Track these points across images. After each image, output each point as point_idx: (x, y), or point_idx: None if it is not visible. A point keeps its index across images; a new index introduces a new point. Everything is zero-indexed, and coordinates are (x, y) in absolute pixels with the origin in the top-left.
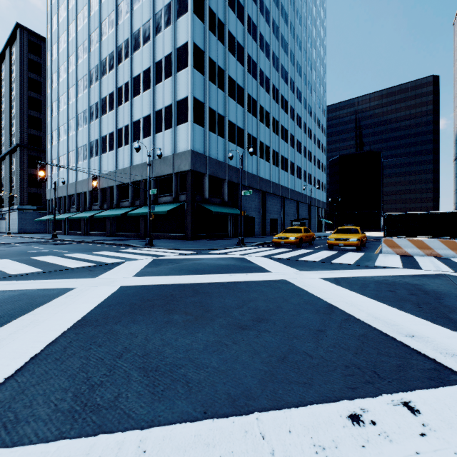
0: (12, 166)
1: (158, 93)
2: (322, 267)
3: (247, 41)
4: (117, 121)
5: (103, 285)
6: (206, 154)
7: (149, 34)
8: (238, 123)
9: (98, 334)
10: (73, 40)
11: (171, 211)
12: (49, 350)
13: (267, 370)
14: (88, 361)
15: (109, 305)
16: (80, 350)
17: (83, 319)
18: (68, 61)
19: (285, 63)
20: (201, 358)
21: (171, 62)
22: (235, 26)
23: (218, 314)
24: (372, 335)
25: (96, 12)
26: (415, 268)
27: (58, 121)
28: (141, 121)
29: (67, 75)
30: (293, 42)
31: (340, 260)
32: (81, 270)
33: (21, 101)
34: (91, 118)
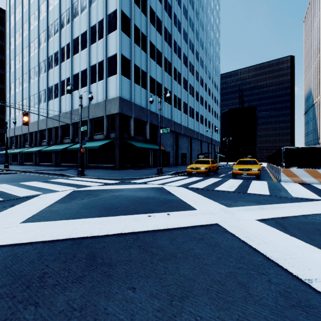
0: None
1: (93, 51)
2: (244, 199)
3: (164, 17)
4: (61, 75)
5: None
6: (132, 101)
7: (86, 4)
8: (157, 79)
9: None
10: (26, 11)
11: (104, 146)
12: None
13: None
14: None
15: None
16: None
17: None
18: (22, 28)
19: (192, 38)
20: None
21: (103, 26)
22: (155, 3)
23: None
24: None
25: None
26: None
27: (15, 75)
28: (79, 74)
29: (22, 38)
30: (198, 23)
31: (254, 190)
32: None
33: None
34: (40, 72)
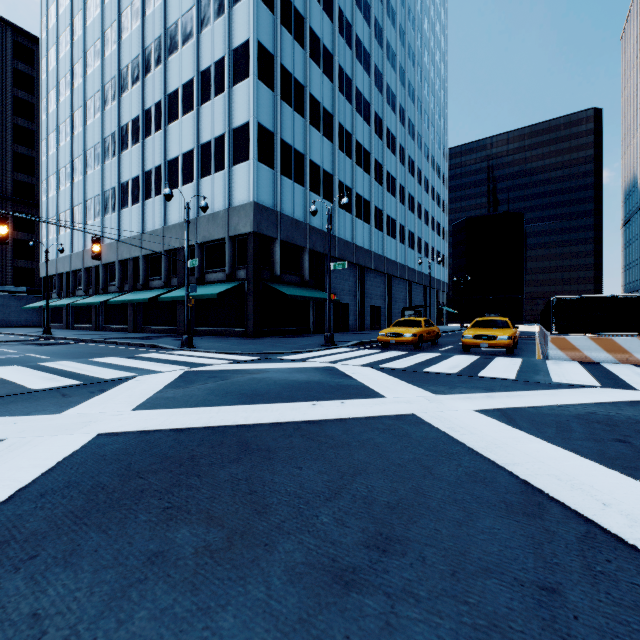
0: None
1: (205, 117)
2: (468, 385)
3: (338, 46)
4: (144, 160)
5: (61, 433)
6: (277, 209)
7: (192, 29)
8: (325, 166)
9: None
10: (79, 40)
11: (225, 293)
12: None
13: None
14: None
15: (41, 494)
16: None
17: None
18: (72, 72)
19: (392, 82)
20: None
21: (223, 70)
22: (320, 21)
23: (285, 522)
24: None
25: None
26: (623, 388)
27: (57, 160)
28: (179, 159)
29: (70, 92)
30: (404, 53)
31: (492, 371)
32: (45, 396)
33: (2, 131)
34: (105, 155)
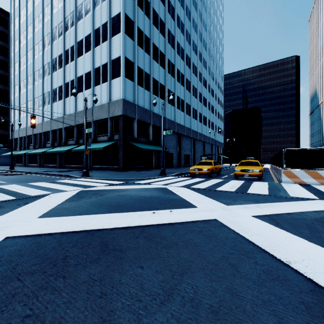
0: None
1: (97, 54)
2: (243, 199)
3: (167, 19)
4: (65, 77)
5: None
6: (135, 103)
7: (90, 7)
8: (161, 81)
9: None
10: (30, 14)
11: (107, 147)
12: None
13: None
14: None
15: None
16: None
17: None
18: (27, 30)
19: (195, 39)
20: None
21: (107, 29)
22: (158, 5)
23: None
24: None
25: None
26: None
27: (19, 77)
28: (83, 76)
29: (26, 41)
30: (201, 24)
31: (254, 190)
32: None
33: None
34: (44, 74)
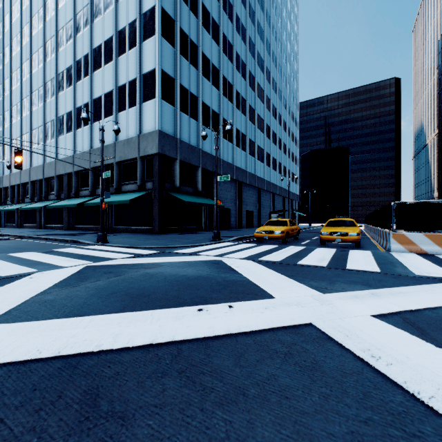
0: None
1: (122, 65)
2: (344, 280)
3: (222, 20)
4: (75, 99)
5: None
6: (177, 137)
7: None
8: (213, 107)
9: None
10: (27, 8)
11: (137, 200)
12: None
13: None
14: None
15: None
16: None
17: None
18: (21, 33)
19: (261, 50)
20: None
21: (135, 30)
22: None
23: None
24: None
25: None
26: None
27: (10, 100)
28: (102, 98)
29: (20, 48)
30: (269, 31)
31: (356, 264)
32: None
33: None
34: (46, 96)
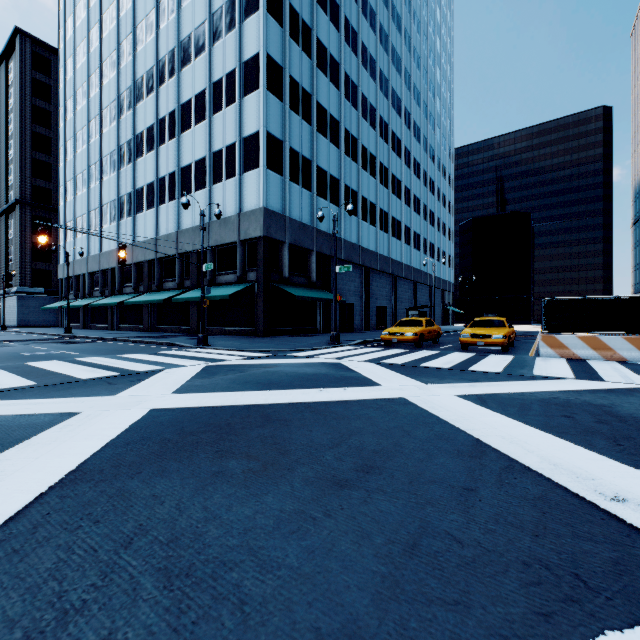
0: (9, 231)
1: (217, 126)
2: (456, 377)
3: (344, 54)
4: (158, 167)
5: (123, 409)
6: (286, 214)
7: (204, 42)
8: (332, 171)
9: (98, 498)
10: (95, 51)
11: (236, 295)
12: (6, 532)
13: (386, 574)
14: (70, 555)
15: (127, 443)
16: (60, 531)
17: (79, 469)
18: (88, 82)
19: (397, 86)
20: (268, 546)
21: (234, 82)
22: (326, 31)
23: (301, 458)
24: (556, 499)
25: (129, 11)
26: (593, 379)
27: (74, 166)
28: (192, 166)
29: (87, 101)
30: (409, 57)
31: (482, 366)
32: (95, 384)
33: (21, 139)
34: (121, 162)
